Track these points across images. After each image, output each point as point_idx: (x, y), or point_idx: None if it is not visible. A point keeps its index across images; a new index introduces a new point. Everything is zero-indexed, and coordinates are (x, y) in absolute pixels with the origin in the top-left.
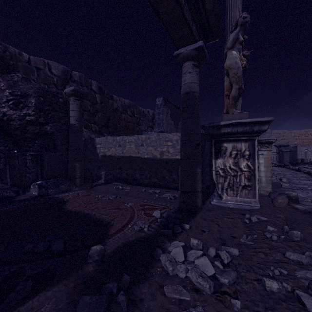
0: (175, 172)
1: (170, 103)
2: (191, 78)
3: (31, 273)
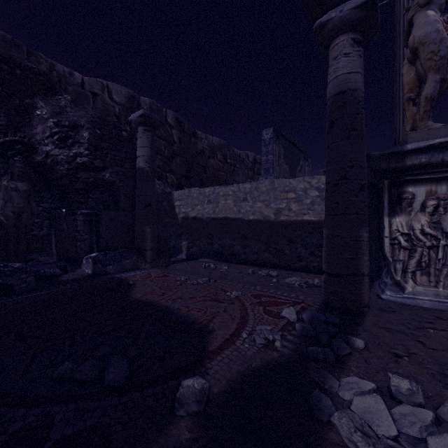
0: (302, 243)
1: (284, 138)
2: (350, 65)
3: (64, 434)
